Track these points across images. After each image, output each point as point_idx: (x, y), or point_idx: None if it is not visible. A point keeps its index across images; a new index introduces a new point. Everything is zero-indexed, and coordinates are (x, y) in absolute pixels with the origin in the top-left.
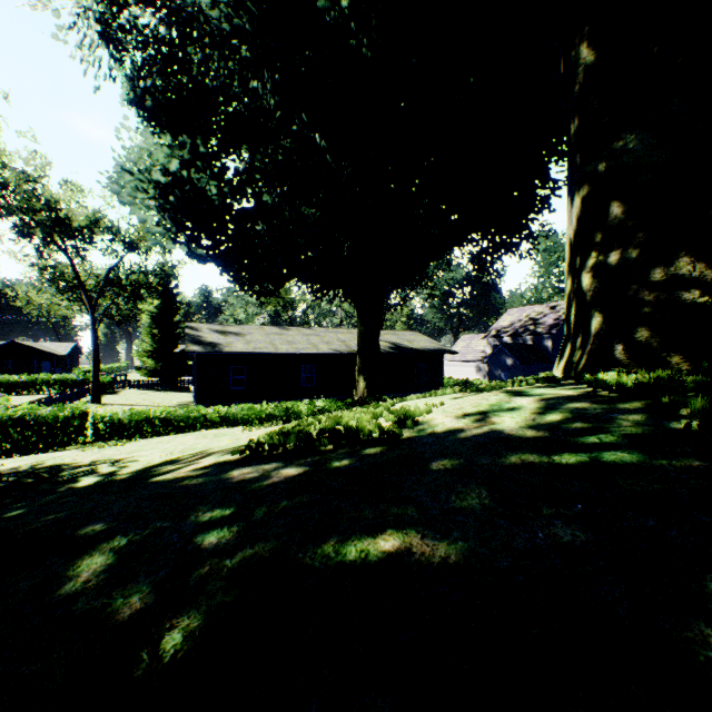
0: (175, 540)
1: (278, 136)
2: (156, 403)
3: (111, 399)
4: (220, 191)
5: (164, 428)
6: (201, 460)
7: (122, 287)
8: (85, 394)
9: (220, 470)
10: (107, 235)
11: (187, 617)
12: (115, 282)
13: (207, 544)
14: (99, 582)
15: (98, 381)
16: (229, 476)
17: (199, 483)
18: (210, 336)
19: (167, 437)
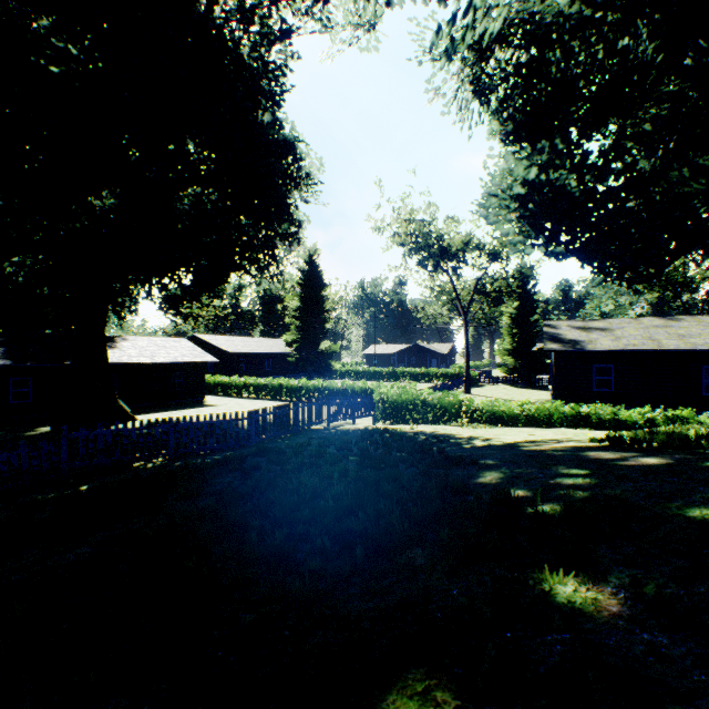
0: (540, 476)
1: (659, 83)
2: (514, 398)
3: (477, 391)
4: (580, 181)
5: (522, 421)
6: (559, 443)
7: (486, 294)
8: (458, 385)
9: (577, 449)
10: (474, 252)
11: (551, 504)
12: (480, 290)
13: (564, 482)
14: (497, 481)
15: (468, 375)
16: (585, 454)
17: (557, 454)
18: (569, 333)
19: (525, 429)
